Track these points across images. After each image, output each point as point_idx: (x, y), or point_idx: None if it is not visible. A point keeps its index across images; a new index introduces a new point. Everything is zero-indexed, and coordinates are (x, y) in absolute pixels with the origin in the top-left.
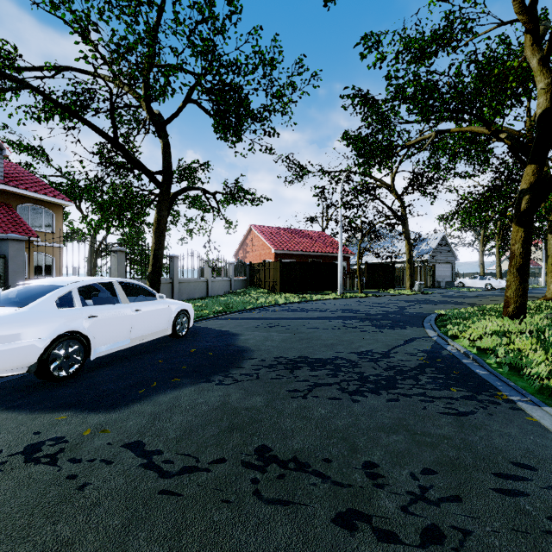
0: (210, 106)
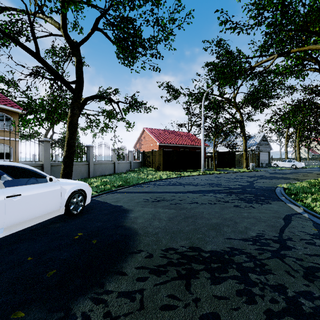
0: (112, 35)
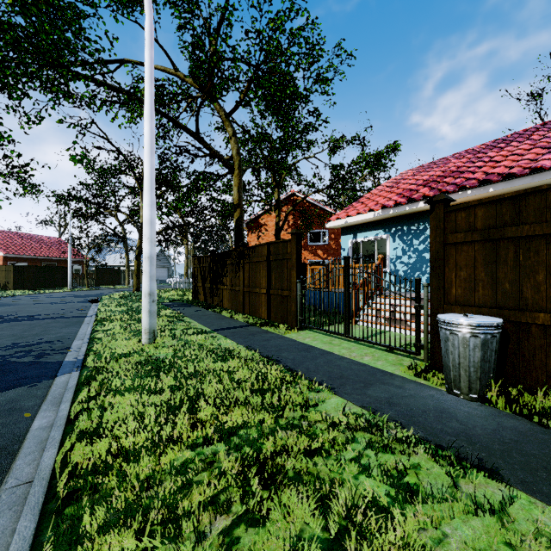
0: None
